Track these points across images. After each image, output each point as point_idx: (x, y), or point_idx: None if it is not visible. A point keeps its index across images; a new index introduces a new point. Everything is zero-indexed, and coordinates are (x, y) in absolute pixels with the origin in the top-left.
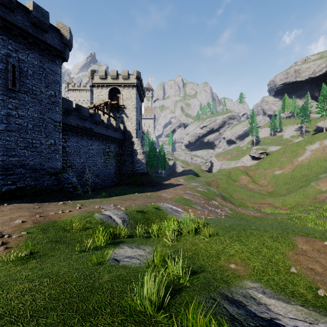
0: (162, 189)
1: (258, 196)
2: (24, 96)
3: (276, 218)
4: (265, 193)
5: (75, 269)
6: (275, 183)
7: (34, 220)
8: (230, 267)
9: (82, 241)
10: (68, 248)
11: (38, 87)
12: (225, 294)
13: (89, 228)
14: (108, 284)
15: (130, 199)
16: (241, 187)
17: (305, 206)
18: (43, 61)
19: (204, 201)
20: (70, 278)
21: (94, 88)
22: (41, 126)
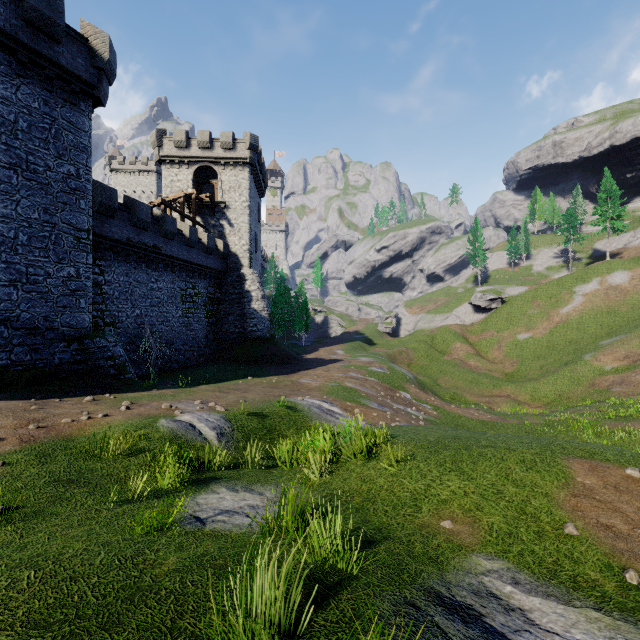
0: (302, 369)
1: (487, 383)
2: (10, 175)
3: (522, 424)
4: (500, 376)
5: (103, 543)
6: (518, 357)
7: (24, 436)
8: (442, 528)
9: (126, 480)
10: (93, 496)
11: (41, 157)
12: (434, 589)
13: (144, 450)
14: (174, 578)
15: (236, 390)
16: (455, 364)
17: (574, 399)
18: (51, 103)
19: (383, 391)
20: (87, 568)
21: (164, 166)
22: (47, 240)
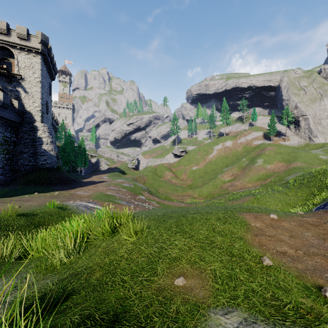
0: (79, 186)
1: (181, 190)
2: None
3: (197, 207)
4: (186, 186)
5: None
6: (193, 177)
7: None
8: (177, 287)
9: None
10: None
11: None
12: None
13: None
14: None
15: (19, 200)
16: (166, 182)
17: (215, 194)
18: None
19: (130, 196)
20: None
21: None
22: None
